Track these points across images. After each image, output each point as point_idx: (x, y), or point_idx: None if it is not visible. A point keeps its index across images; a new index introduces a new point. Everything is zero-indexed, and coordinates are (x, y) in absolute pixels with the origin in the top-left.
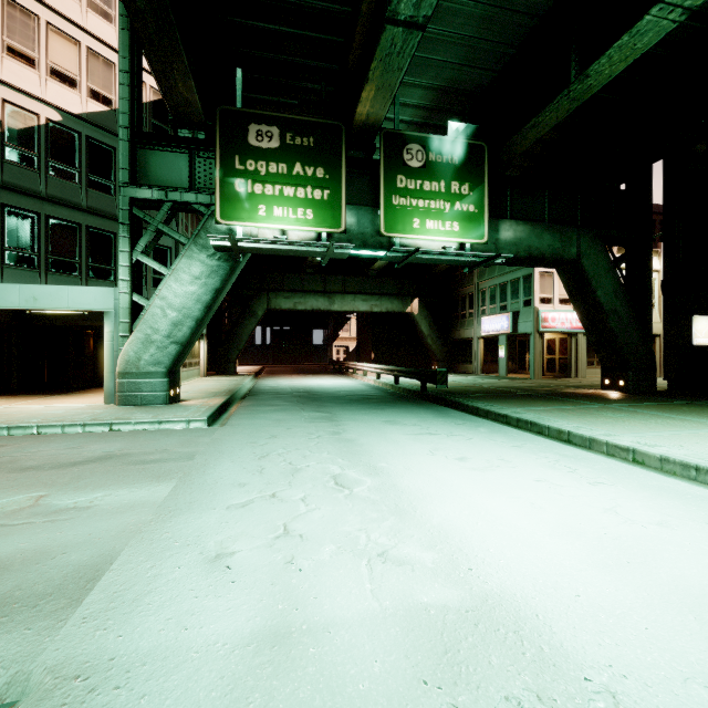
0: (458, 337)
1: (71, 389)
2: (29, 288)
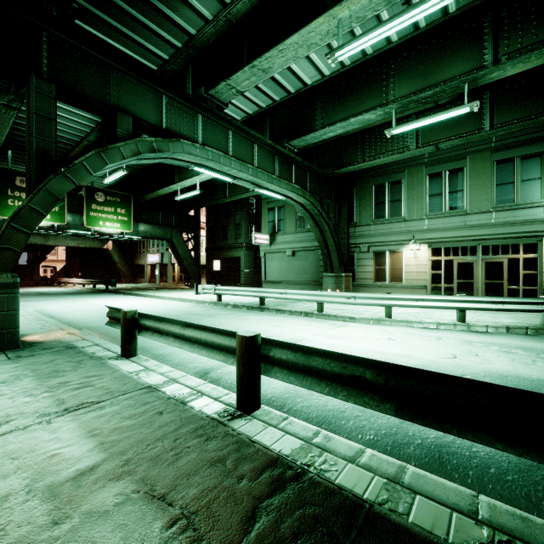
0: (137, 264)
1: None
2: None
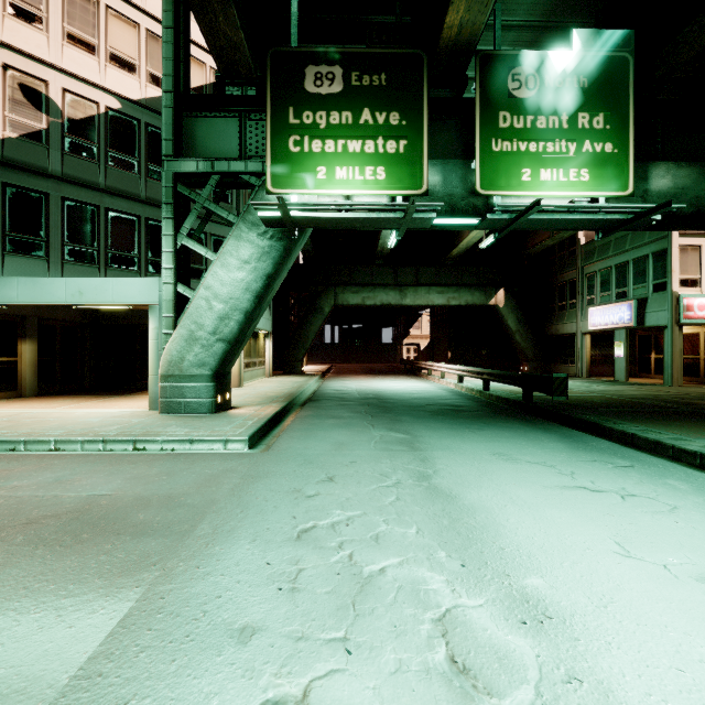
0: (554, 333)
1: (135, 390)
2: (75, 281)
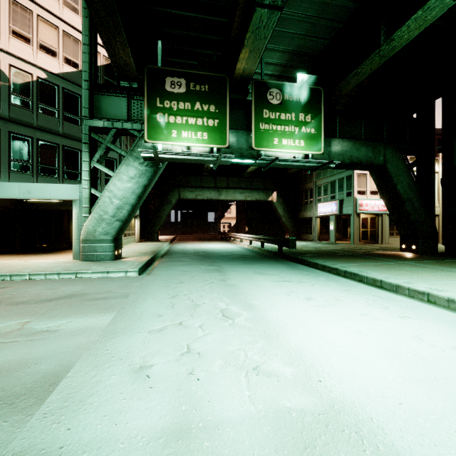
0: (302, 217)
1: (53, 250)
2: (25, 185)
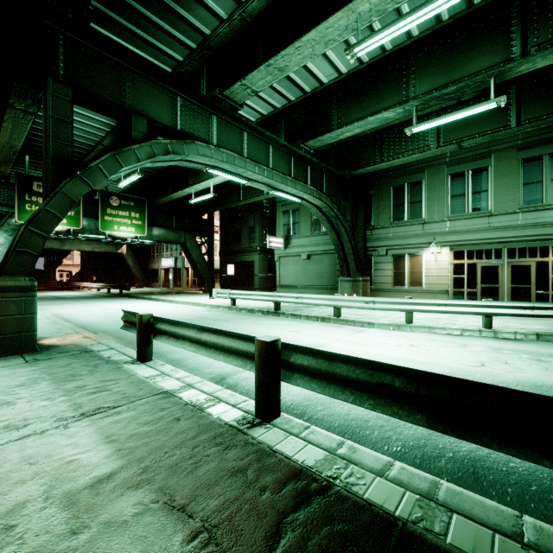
0: (151, 268)
1: None
2: None
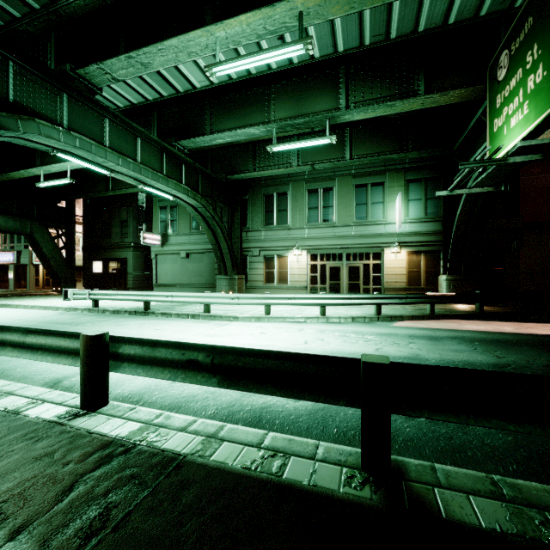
0: None
1: None
2: None
